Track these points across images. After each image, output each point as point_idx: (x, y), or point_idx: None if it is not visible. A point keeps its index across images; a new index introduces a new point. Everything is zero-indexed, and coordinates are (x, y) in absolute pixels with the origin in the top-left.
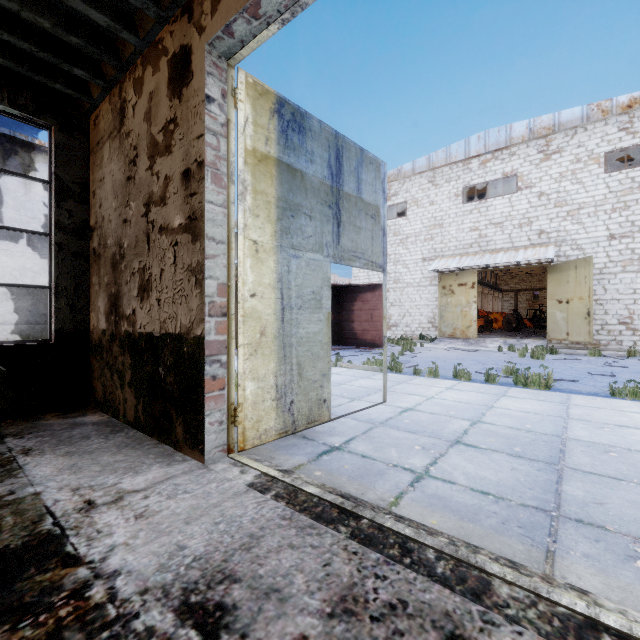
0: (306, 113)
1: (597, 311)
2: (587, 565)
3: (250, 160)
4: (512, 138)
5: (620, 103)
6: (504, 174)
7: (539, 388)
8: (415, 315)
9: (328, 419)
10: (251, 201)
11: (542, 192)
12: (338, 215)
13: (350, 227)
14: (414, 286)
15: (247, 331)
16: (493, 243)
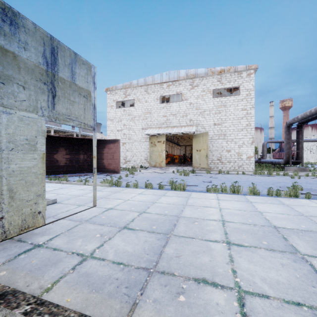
0: (19, 13)
1: (210, 155)
2: (152, 309)
3: None
4: (180, 77)
5: (217, 70)
6: (177, 92)
7: (180, 190)
8: (138, 156)
9: (43, 224)
10: None
11: (191, 102)
12: (53, 90)
13: (65, 100)
14: (138, 141)
15: None
16: (172, 123)
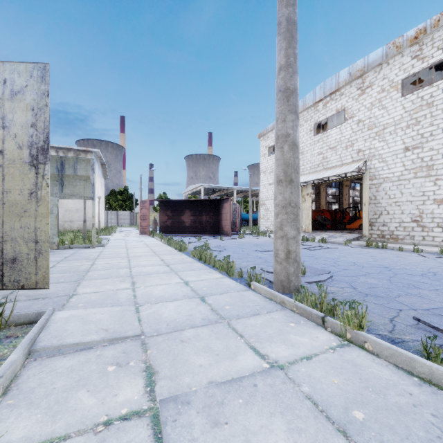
0: None
1: (396, 211)
2: None
3: None
4: (339, 83)
5: (409, 37)
6: (337, 110)
7: (181, 251)
8: None
9: (56, 249)
10: None
11: (359, 120)
12: (62, 183)
13: (70, 186)
14: None
15: None
16: (330, 162)
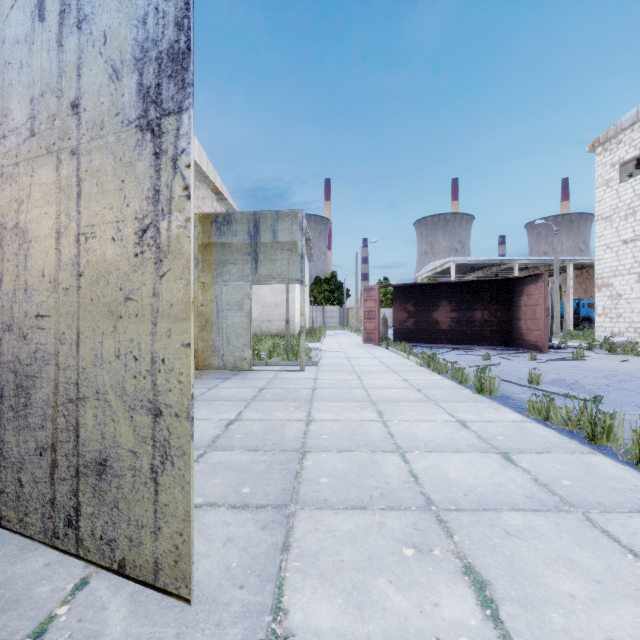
0: (232, 213)
1: None
2: None
3: (201, 249)
4: None
5: None
6: None
7: (481, 393)
8: None
9: (248, 369)
10: (201, 266)
11: None
12: (256, 257)
13: (267, 261)
14: None
15: (200, 320)
16: None
